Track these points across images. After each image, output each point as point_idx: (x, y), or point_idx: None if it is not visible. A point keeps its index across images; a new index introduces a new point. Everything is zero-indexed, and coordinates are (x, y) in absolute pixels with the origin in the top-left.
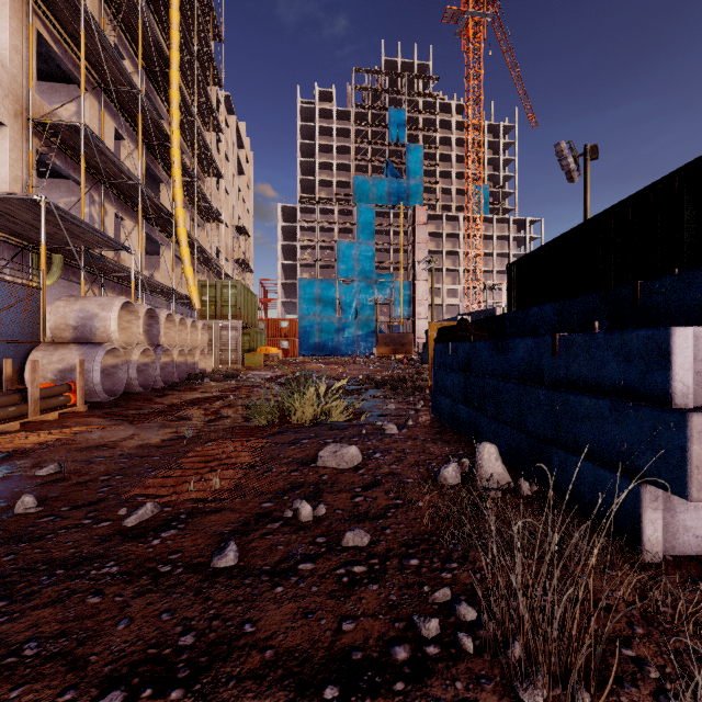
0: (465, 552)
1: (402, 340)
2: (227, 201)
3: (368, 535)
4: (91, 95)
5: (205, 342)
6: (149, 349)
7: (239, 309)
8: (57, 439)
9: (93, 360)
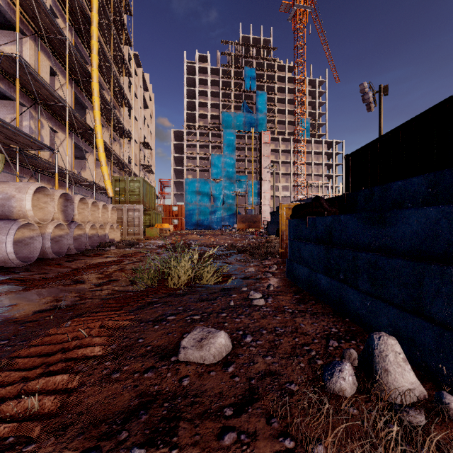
0: None
1: (253, 219)
2: (136, 125)
3: None
4: (30, 40)
5: (114, 220)
6: (63, 224)
7: (142, 197)
8: None
9: (7, 233)
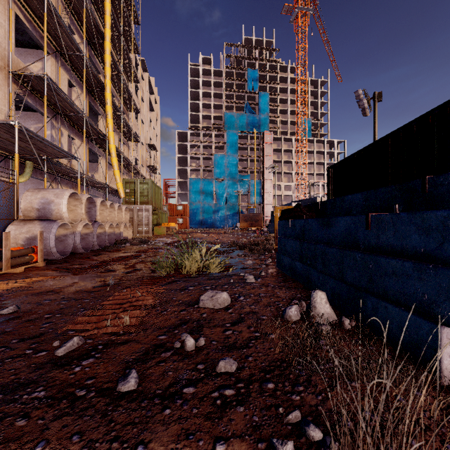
0: (308, 376)
1: (255, 218)
2: (143, 128)
3: (235, 363)
4: (52, 57)
5: (127, 219)
6: (89, 224)
7: (150, 198)
8: (20, 286)
9: (50, 231)
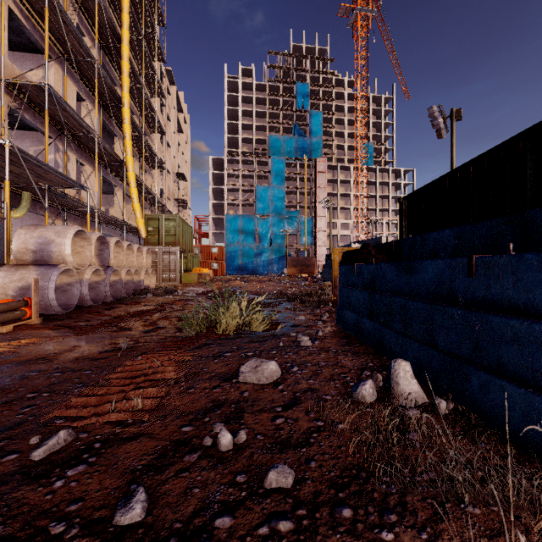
0: (401, 496)
1: (306, 262)
2: (169, 153)
3: (292, 473)
4: (56, 63)
5: (149, 264)
6: (100, 269)
7: (178, 238)
8: (2, 352)
9: (49, 279)
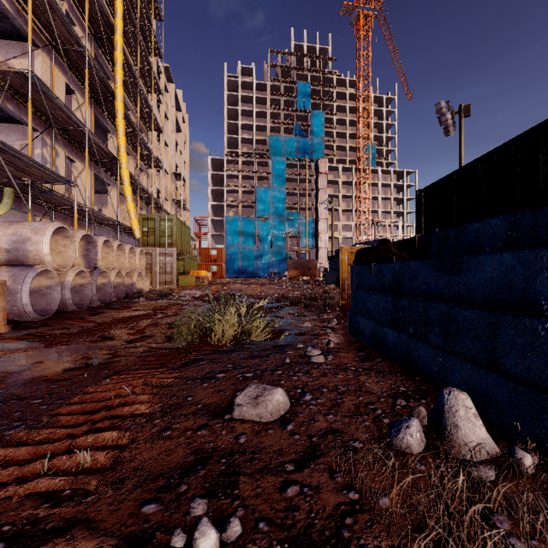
0: None
1: (308, 265)
2: (167, 152)
3: None
4: (43, 52)
5: (143, 266)
6: (85, 271)
7: (174, 239)
8: None
9: (22, 281)
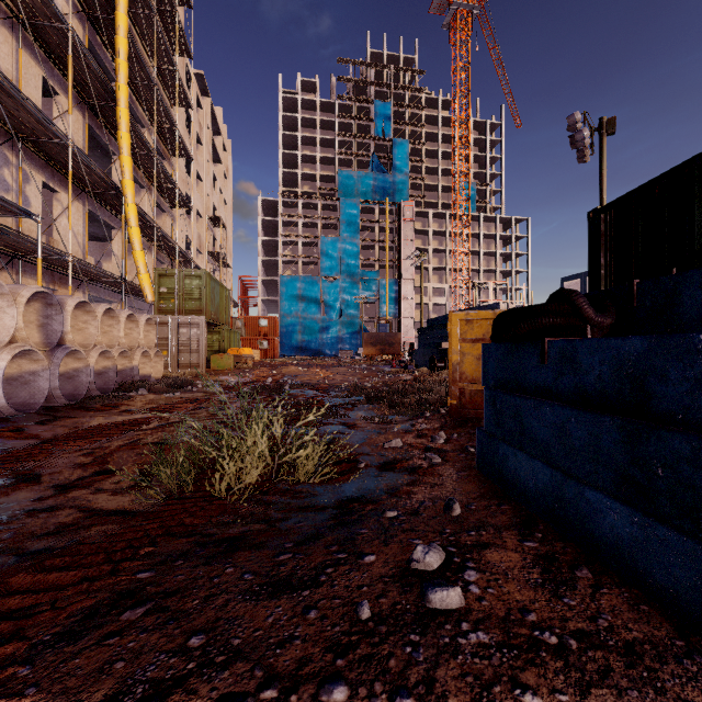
0: None
1: (389, 340)
2: (200, 188)
3: None
4: (4, 27)
5: (152, 341)
6: (35, 350)
7: (204, 303)
8: None
9: None
